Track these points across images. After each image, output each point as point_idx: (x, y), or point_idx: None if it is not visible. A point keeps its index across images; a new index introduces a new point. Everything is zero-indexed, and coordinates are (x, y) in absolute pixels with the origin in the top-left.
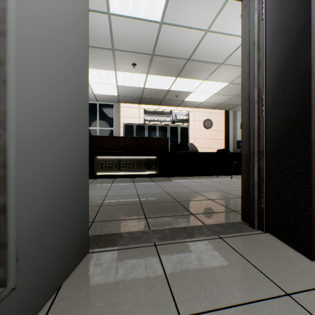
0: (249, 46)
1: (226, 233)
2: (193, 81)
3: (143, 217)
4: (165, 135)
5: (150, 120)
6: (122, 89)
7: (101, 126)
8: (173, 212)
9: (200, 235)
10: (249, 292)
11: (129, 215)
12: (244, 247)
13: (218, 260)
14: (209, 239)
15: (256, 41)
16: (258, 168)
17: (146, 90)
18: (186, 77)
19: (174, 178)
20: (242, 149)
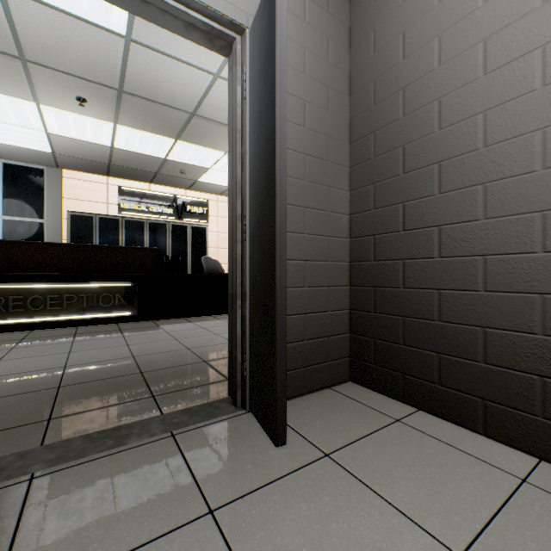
0: (233, 131)
1: (187, 424)
2: (208, 152)
3: (44, 418)
4: (163, 239)
5: (133, 210)
6: (62, 142)
7: (9, 214)
8: (119, 397)
9: (138, 438)
10: (154, 526)
11: (12, 419)
12: (201, 444)
13: (141, 479)
14: (150, 443)
15: (240, 127)
16: (242, 316)
17: (118, 153)
18: (194, 142)
19: (169, 322)
20: (229, 286)
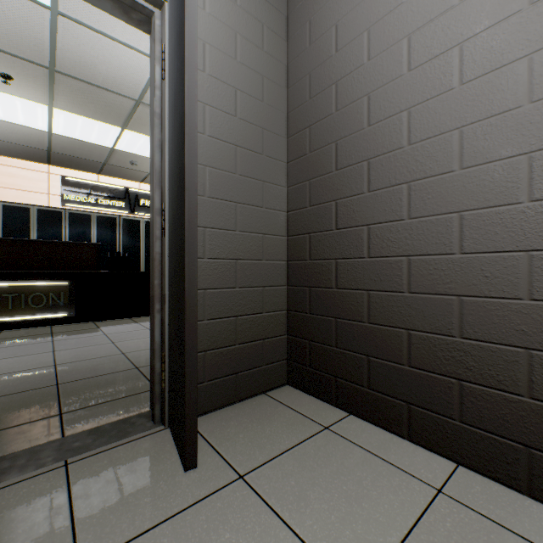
0: (152, 115)
1: (90, 448)
2: None
3: None
4: (113, 234)
5: (79, 202)
6: None
7: None
8: (17, 417)
9: (20, 471)
10: None
11: None
12: (97, 475)
13: (1, 532)
14: (33, 477)
15: (159, 111)
16: (161, 321)
17: (58, 139)
18: (143, 132)
19: (112, 322)
20: (151, 288)
